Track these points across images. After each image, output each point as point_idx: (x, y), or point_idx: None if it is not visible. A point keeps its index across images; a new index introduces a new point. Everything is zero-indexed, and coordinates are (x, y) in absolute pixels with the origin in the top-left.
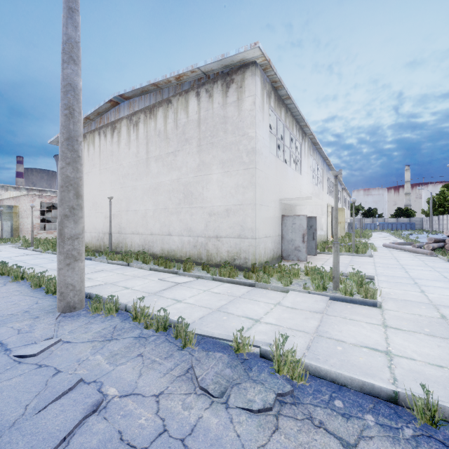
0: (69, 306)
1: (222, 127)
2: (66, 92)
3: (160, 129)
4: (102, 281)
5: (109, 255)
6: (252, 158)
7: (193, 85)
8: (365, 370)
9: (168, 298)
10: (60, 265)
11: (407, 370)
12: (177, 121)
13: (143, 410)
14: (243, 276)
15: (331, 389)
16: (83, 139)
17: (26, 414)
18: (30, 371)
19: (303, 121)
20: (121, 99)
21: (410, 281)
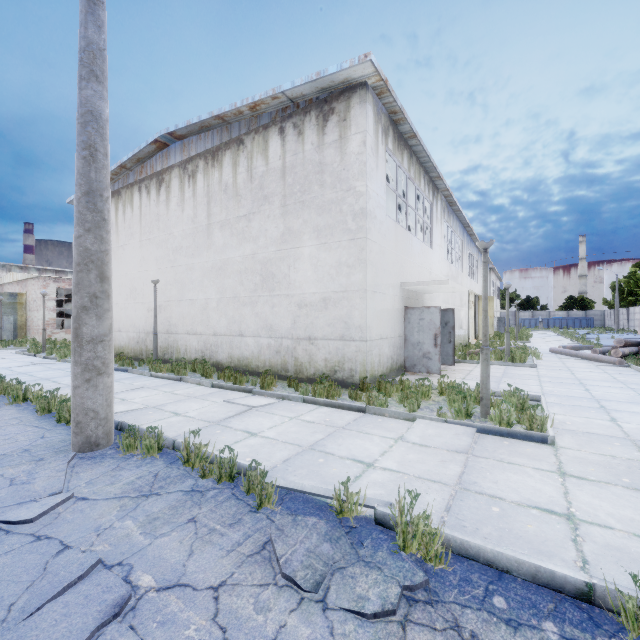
0: (90, 443)
1: (318, 178)
2: (86, 124)
3: (227, 182)
4: (142, 404)
5: (153, 365)
6: (361, 224)
7: (275, 117)
8: (538, 545)
9: (237, 430)
10: (76, 381)
11: (602, 545)
12: (251, 169)
13: (193, 612)
14: (348, 395)
15: (486, 577)
16: (116, 198)
17: (8, 619)
18: (22, 546)
19: (434, 170)
20: (170, 139)
21: (594, 404)
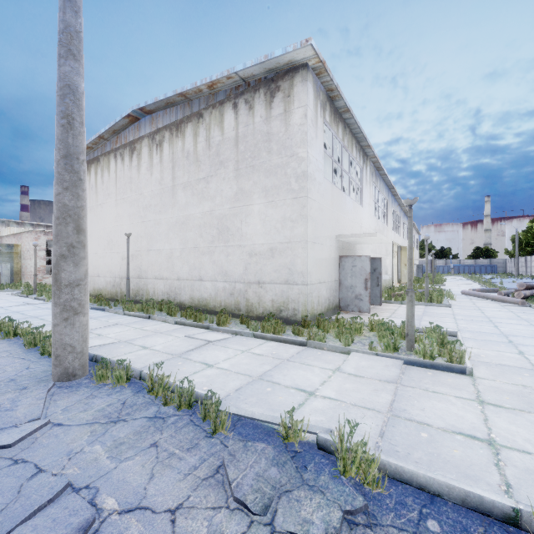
0: (67, 374)
1: (266, 146)
2: (64, 96)
3: (189, 150)
4: (115, 338)
5: (126, 305)
6: (302, 185)
7: (229, 94)
8: (464, 469)
9: (196, 361)
10: (55, 320)
11: (522, 469)
12: (209, 139)
13: None
14: (292, 331)
15: (420, 500)
16: (95, 164)
17: None
18: (0, 470)
19: (365, 140)
20: (141, 114)
21: (503, 339)
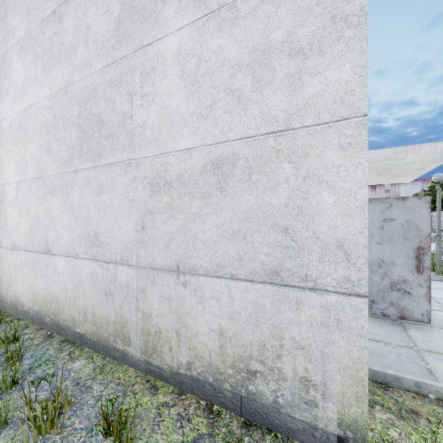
0: None
1: None
2: None
3: None
4: None
5: None
6: None
7: None
8: None
9: None
10: None
11: None
12: None
13: None
14: None
15: None
16: None
17: None
18: None
19: None
20: None
21: None
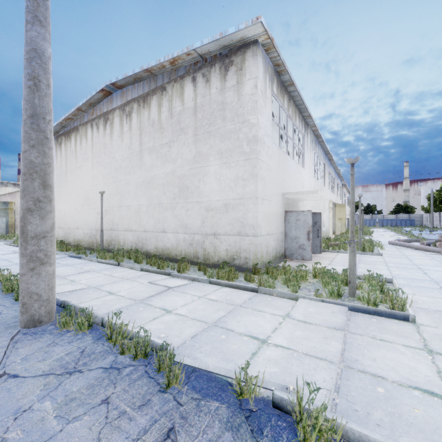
0: (33, 320)
1: (220, 114)
2: (30, 60)
3: (154, 119)
4: (85, 284)
5: (99, 254)
6: (253, 148)
7: (189, 69)
8: (431, 434)
9: (156, 307)
10: (22, 270)
11: None
12: (171, 109)
13: None
14: (244, 278)
15: None
16: (75, 132)
17: None
18: None
19: (306, 110)
20: (113, 89)
21: (435, 285)
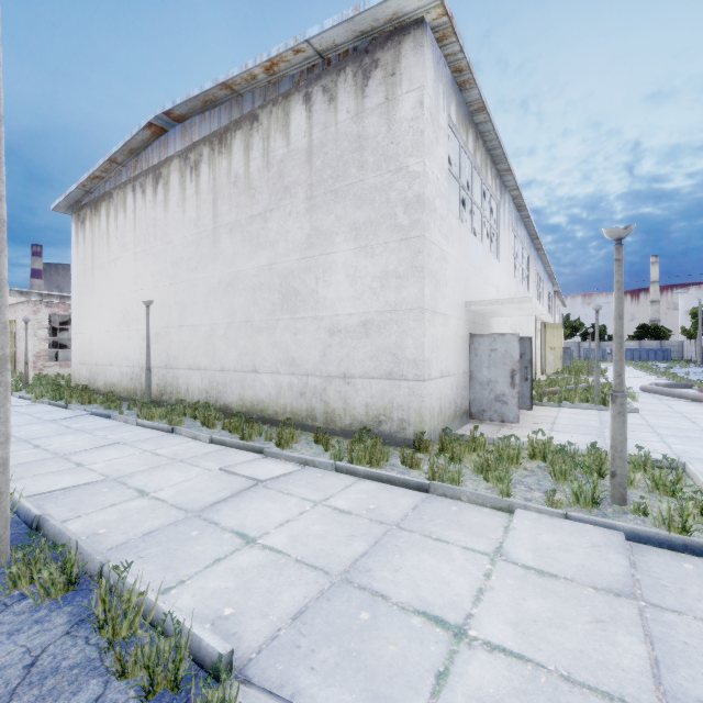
0: None
1: (355, 158)
2: None
3: (237, 172)
4: (100, 473)
5: (142, 410)
6: (416, 217)
7: (298, 81)
8: None
9: (225, 529)
10: None
11: None
12: (268, 153)
13: None
14: (400, 460)
15: None
16: (107, 201)
17: None
18: None
19: (504, 160)
20: (168, 122)
21: None
